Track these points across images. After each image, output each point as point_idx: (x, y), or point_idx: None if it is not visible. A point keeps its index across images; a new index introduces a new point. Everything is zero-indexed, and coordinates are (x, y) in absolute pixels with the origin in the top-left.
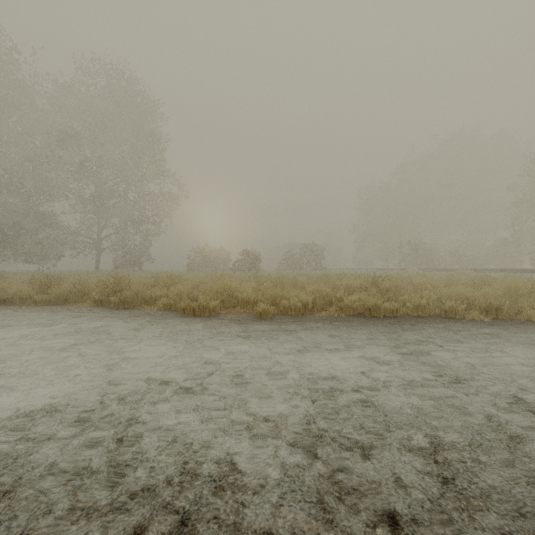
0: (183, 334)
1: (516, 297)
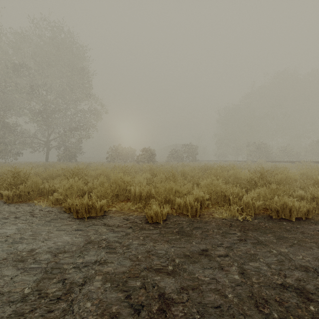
0: (25, 273)
1: None
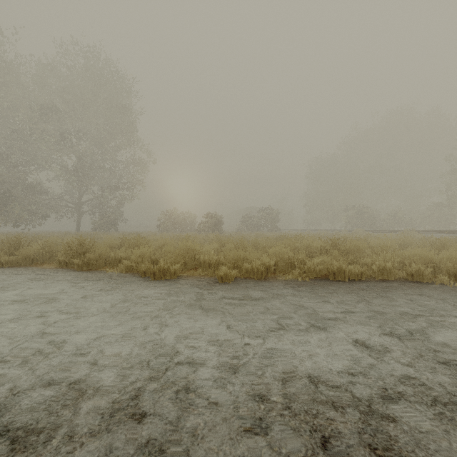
0: (137, 304)
1: None
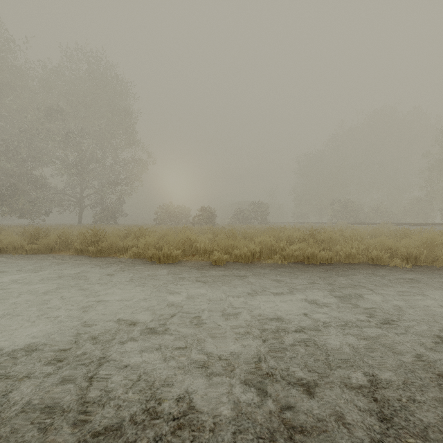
0: (150, 279)
1: (432, 247)
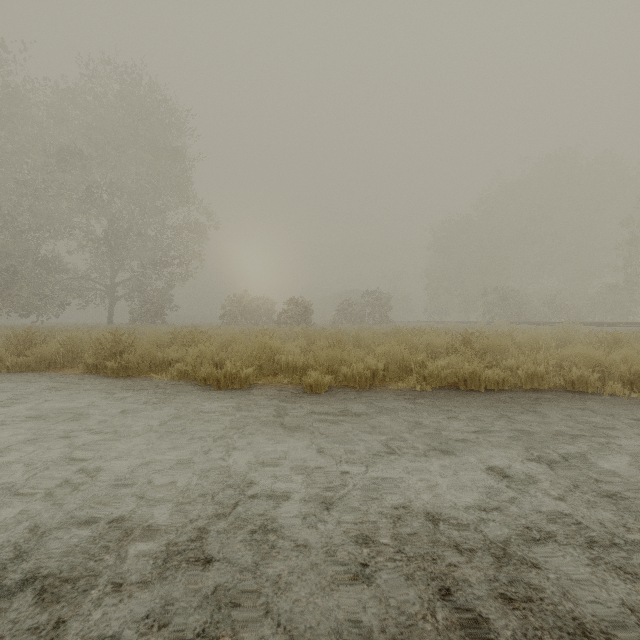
0: (196, 421)
1: None
